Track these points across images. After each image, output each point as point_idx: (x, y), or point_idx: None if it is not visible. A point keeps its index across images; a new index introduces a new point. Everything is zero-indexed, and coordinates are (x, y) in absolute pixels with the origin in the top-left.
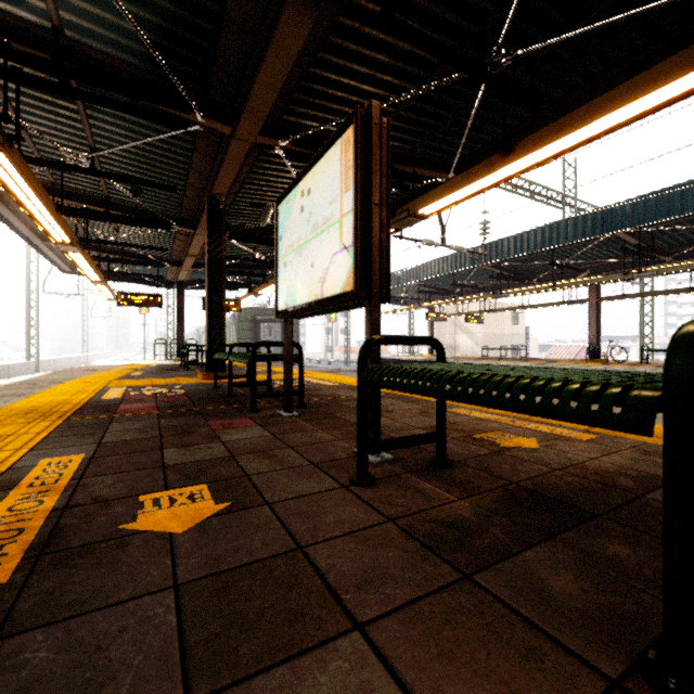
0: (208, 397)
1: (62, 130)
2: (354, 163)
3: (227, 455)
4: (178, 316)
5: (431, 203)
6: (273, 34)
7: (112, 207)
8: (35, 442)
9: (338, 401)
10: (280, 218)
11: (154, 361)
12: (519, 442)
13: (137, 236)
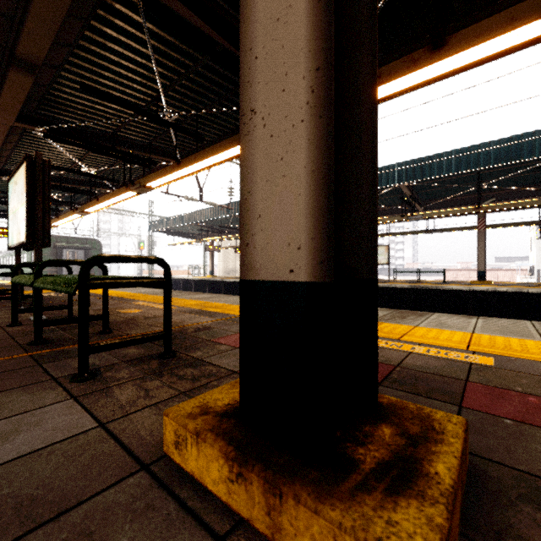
0: None
1: None
2: (25, 180)
3: None
4: None
5: (150, 182)
6: (6, 78)
7: None
8: None
9: None
10: (9, 191)
11: None
12: (132, 311)
13: None
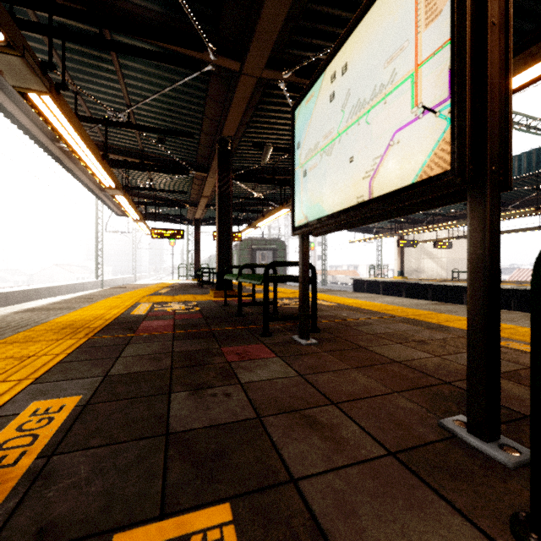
0: (220, 315)
1: (106, 93)
2: None
3: (251, 415)
4: (195, 246)
5: None
6: None
7: (145, 159)
8: (45, 369)
9: (350, 325)
10: (297, 123)
11: (178, 281)
12: None
13: (165, 184)
